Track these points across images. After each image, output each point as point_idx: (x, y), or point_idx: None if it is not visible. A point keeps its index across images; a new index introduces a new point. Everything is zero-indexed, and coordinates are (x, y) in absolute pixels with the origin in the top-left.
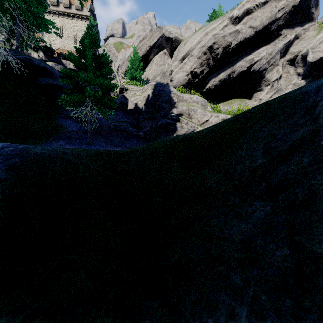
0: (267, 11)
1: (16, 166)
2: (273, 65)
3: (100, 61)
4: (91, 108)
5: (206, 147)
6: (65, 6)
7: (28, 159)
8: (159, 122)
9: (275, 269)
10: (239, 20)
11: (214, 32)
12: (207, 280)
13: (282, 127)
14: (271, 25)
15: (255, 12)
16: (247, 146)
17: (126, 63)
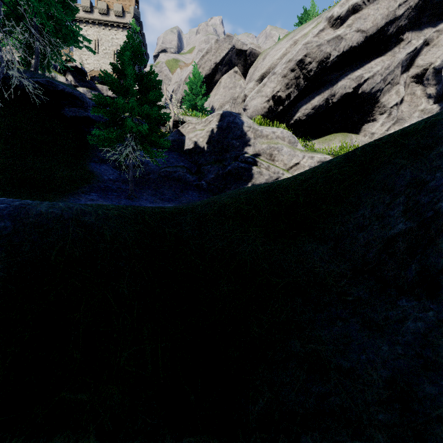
0: (383, 7)
1: (5, 233)
2: (392, 84)
3: (145, 83)
4: (134, 148)
5: (302, 202)
6: (102, 12)
7: (26, 222)
8: (228, 167)
9: None
10: (342, 22)
11: (305, 39)
12: None
13: (439, 168)
14: (388, 27)
15: (364, 9)
16: (373, 201)
17: (183, 87)
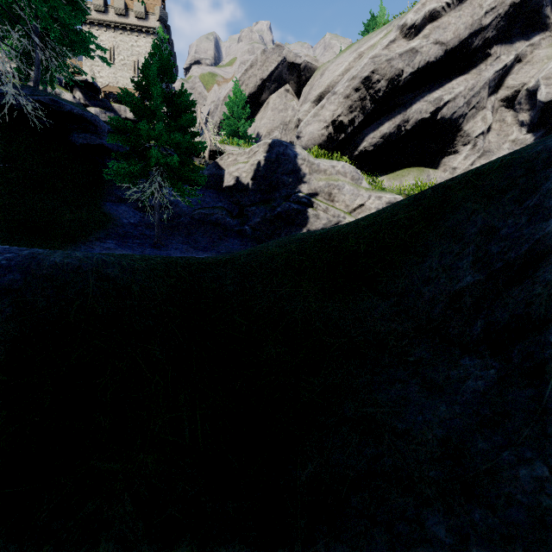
0: (466, 15)
1: (15, 287)
2: (477, 109)
3: (175, 104)
4: (161, 184)
5: (363, 252)
6: (119, 12)
7: (38, 274)
8: (277, 209)
9: (522, 510)
10: (417, 32)
11: (372, 52)
12: (376, 525)
13: (511, 214)
14: (472, 40)
15: (444, 16)
16: (441, 250)
17: (221, 108)
